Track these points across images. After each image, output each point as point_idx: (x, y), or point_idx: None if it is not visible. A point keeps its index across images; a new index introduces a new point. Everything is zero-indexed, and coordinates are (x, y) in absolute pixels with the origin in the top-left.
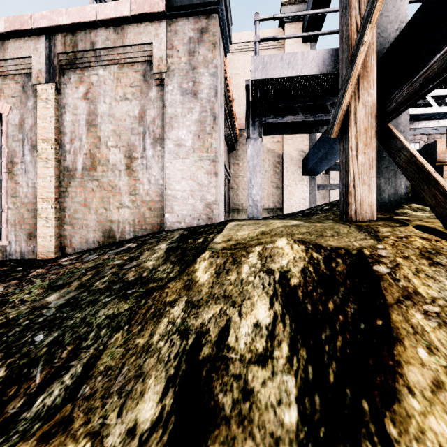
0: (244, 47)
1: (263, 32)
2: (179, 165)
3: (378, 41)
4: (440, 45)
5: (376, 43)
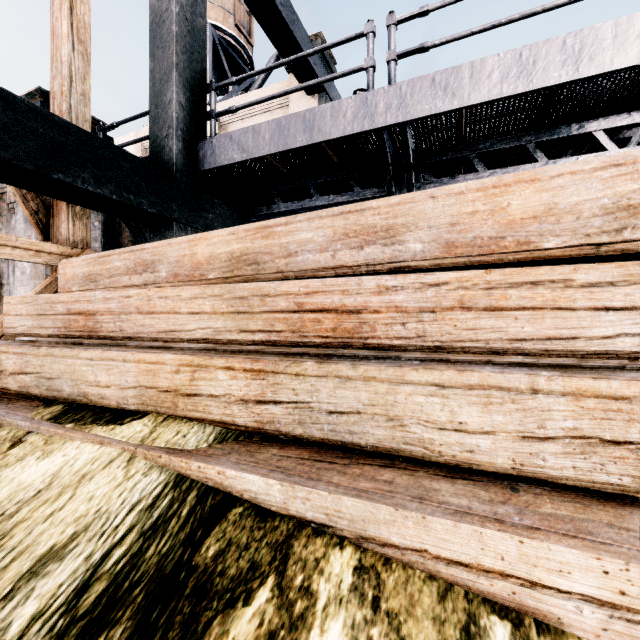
0: (252, 111)
1: (272, 88)
2: (24, 293)
3: (152, 152)
4: (45, 194)
5: (150, 154)
